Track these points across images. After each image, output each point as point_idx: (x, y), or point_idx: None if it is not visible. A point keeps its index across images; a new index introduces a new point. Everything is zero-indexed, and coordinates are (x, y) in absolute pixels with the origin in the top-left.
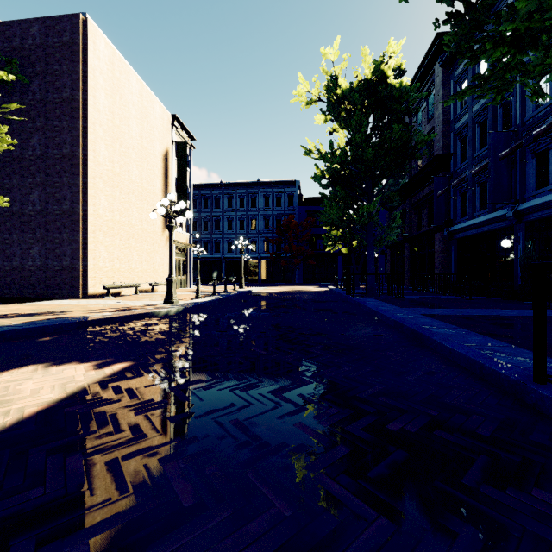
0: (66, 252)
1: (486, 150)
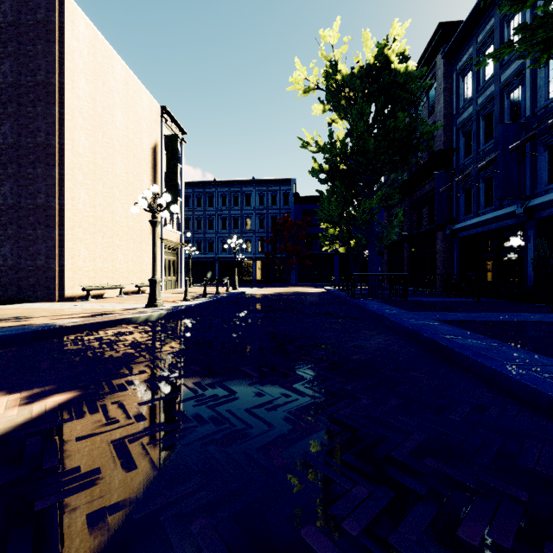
0: (41, 250)
1: (491, 144)
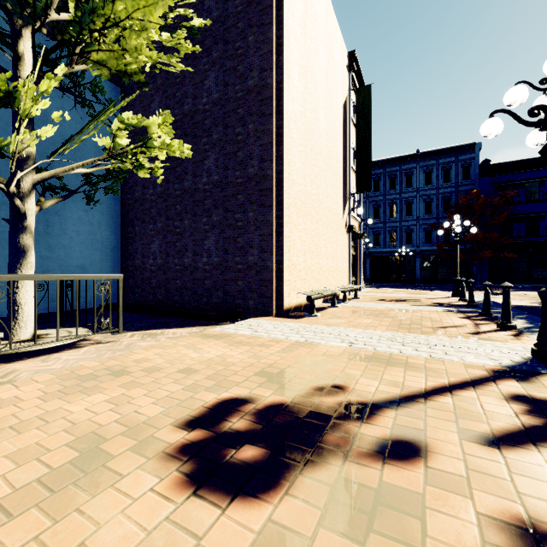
0: (253, 241)
1: None
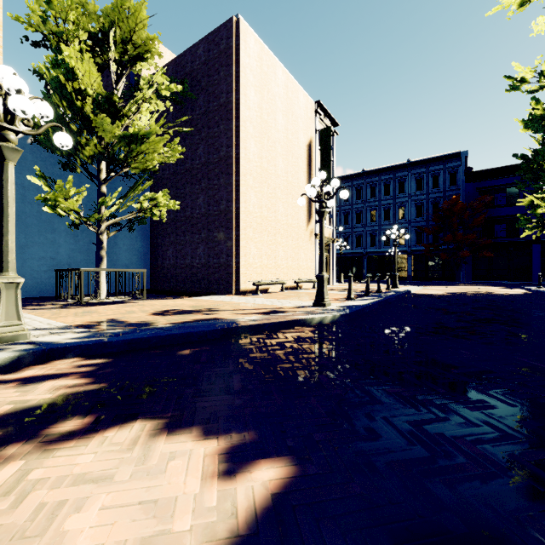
0: (223, 249)
1: None
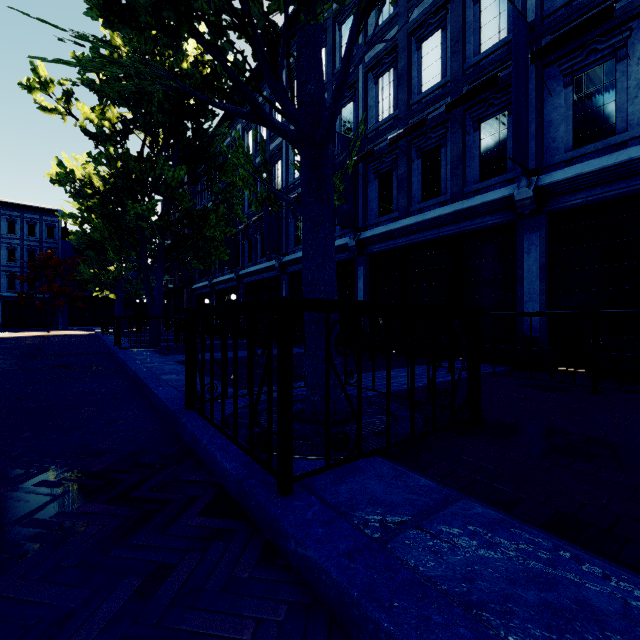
0: None
1: None
